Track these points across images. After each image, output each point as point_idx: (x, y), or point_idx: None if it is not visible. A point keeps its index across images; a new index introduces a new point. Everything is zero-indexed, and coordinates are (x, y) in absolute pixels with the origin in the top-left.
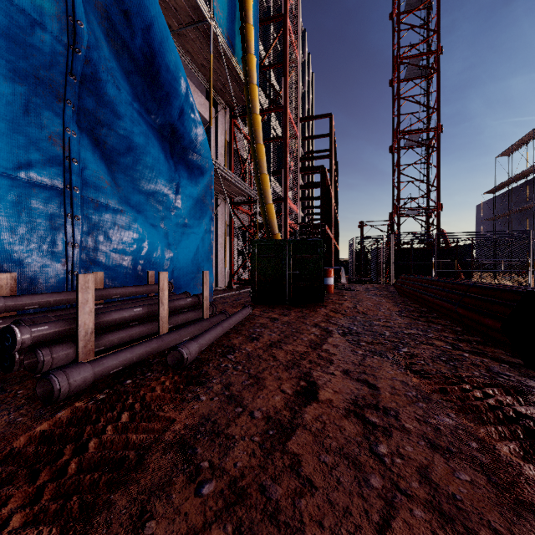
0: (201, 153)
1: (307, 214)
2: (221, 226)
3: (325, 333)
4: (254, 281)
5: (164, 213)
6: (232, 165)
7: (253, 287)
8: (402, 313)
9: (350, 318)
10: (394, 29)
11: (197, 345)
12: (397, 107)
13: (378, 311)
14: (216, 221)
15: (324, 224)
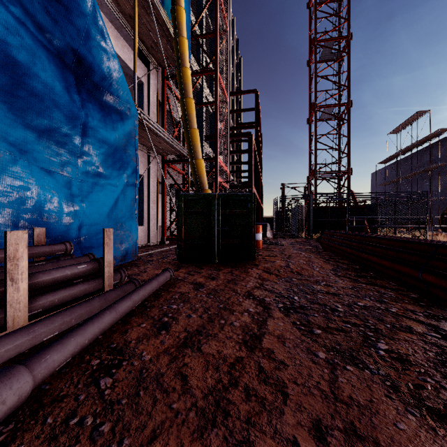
0: (120, 95)
1: (236, 177)
2: (154, 183)
3: (262, 309)
4: (180, 238)
5: (65, 158)
6: (165, 124)
7: (180, 244)
8: (338, 272)
9: (286, 281)
10: (312, 16)
11: (35, 372)
12: (314, 83)
13: (312, 270)
14: (148, 177)
15: (252, 185)
